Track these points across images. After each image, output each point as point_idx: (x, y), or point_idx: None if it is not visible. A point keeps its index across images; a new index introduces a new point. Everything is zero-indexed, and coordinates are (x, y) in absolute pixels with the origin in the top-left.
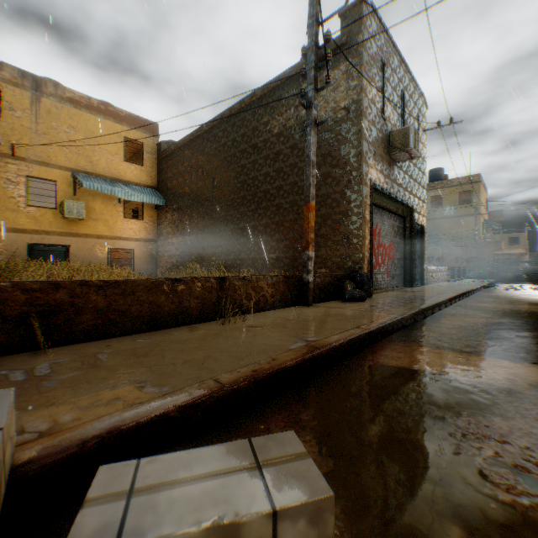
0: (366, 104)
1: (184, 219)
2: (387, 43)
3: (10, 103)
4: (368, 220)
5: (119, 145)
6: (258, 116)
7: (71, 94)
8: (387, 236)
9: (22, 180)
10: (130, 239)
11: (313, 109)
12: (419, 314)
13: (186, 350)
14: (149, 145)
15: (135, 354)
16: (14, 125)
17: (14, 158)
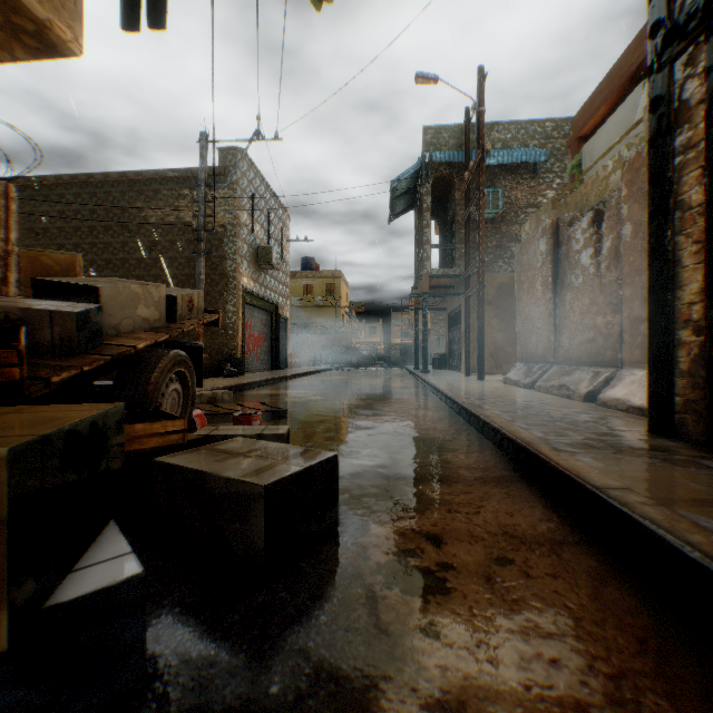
0: (239, 227)
1: None
2: (257, 175)
3: None
4: (241, 317)
5: None
6: (130, 198)
7: None
8: (257, 328)
9: None
10: None
11: (203, 243)
12: (271, 381)
13: None
14: None
15: None
16: None
17: None
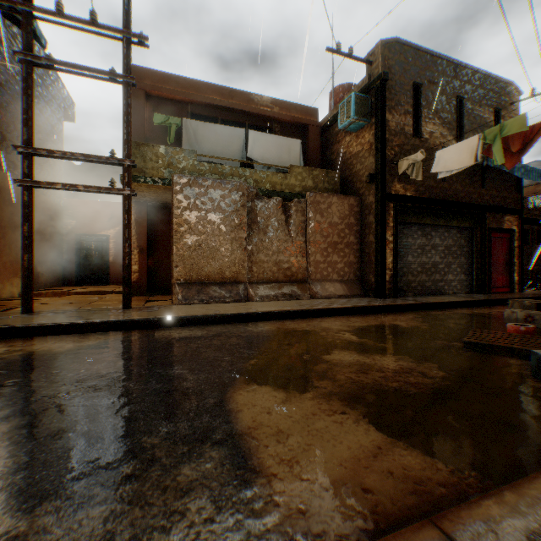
0: None
1: None
2: None
3: None
4: None
5: None
6: None
7: None
8: None
9: None
10: None
11: None
12: None
13: None
14: None
15: None
16: None
17: None
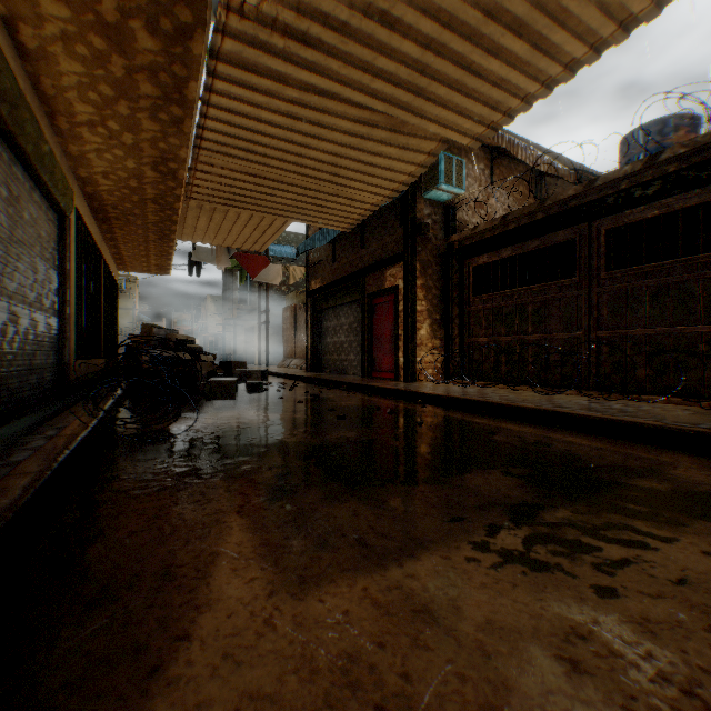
0: None
1: None
2: None
3: None
4: None
5: None
6: None
7: None
8: None
9: None
10: None
11: None
12: None
13: None
14: None
15: None
16: None
17: None
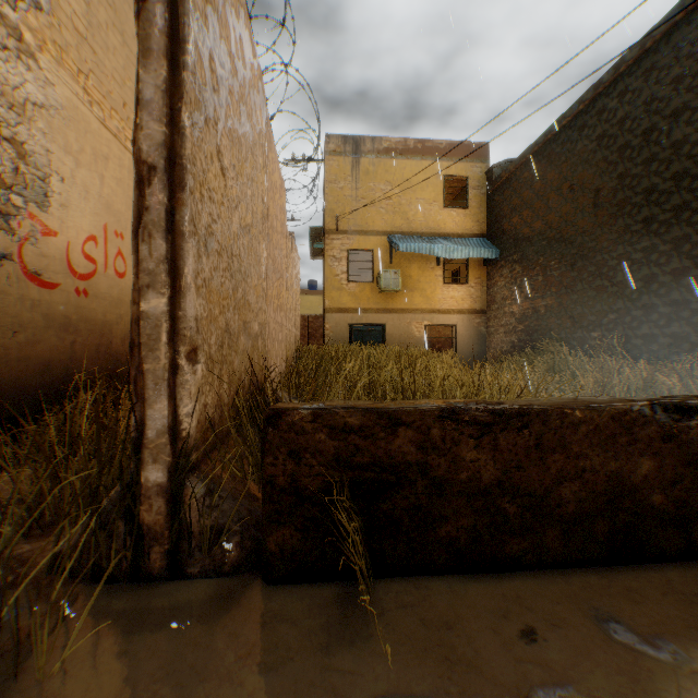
0: None
1: (532, 274)
2: None
3: (334, 176)
4: None
5: (438, 189)
6: None
7: (386, 143)
8: None
9: (343, 255)
10: (451, 312)
11: None
12: None
13: None
14: (475, 177)
15: None
16: (337, 198)
17: (337, 233)
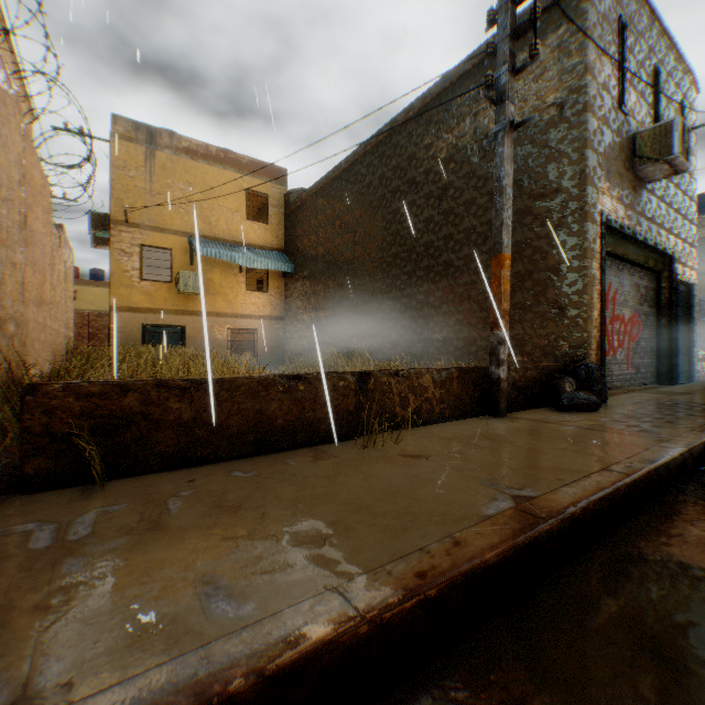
0: (592, 92)
1: (317, 289)
2: None
3: (123, 162)
4: (597, 278)
5: (240, 200)
6: (416, 138)
7: (187, 143)
8: (627, 303)
9: (135, 250)
10: (253, 317)
11: (507, 103)
12: None
13: (301, 501)
14: (275, 196)
15: (222, 503)
16: (127, 187)
17: (127, 225)
